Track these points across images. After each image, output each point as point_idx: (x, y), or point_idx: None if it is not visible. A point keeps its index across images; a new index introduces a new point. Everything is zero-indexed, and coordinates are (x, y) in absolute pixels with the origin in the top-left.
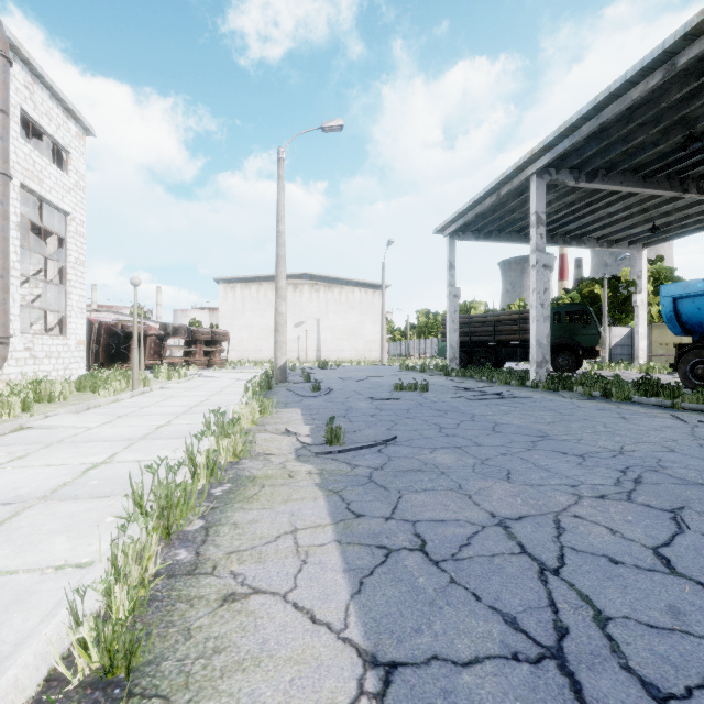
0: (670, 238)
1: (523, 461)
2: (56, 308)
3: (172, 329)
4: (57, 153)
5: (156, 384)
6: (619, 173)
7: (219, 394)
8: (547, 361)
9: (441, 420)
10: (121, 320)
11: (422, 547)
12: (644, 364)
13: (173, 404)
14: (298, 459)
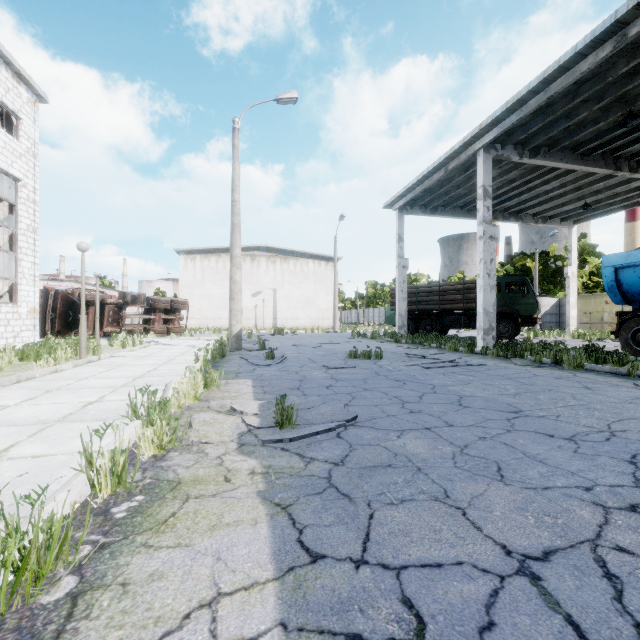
0: (598, 215)
1: (508, 448)
2: (7, 275)
3: (130, 297)
4: (8, 118)
5: (108, 352)
6: (559, 150)
7: (169, 363)
8: (493, 328)
9: (401, 392)
10: (79, 288)
11: (421, 636)
12: (574, 331)
13: (116, 374)
14: (240, 449)
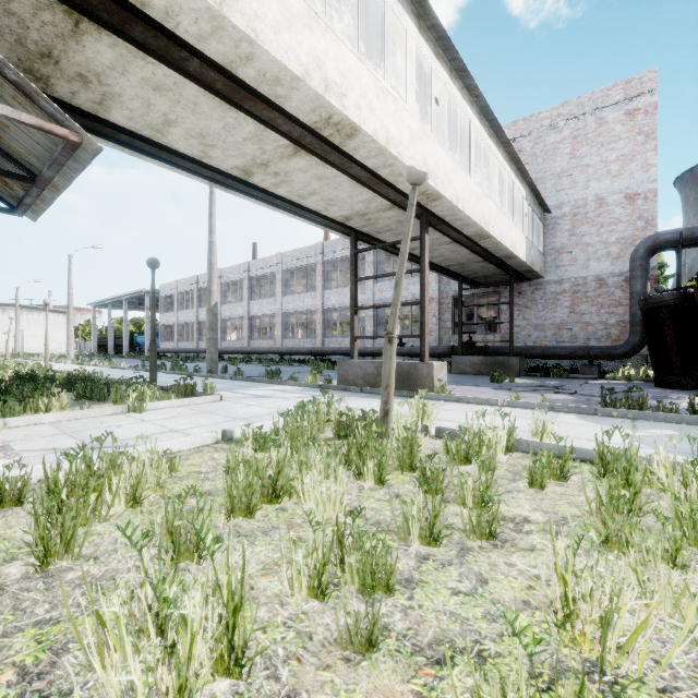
0: None
1: None
2: None
3: None
4: None
5: None
6: (137, 303)
7: None
8: (112, 351)
9: None
10: None
11: None
12: None
13: None
14: None
